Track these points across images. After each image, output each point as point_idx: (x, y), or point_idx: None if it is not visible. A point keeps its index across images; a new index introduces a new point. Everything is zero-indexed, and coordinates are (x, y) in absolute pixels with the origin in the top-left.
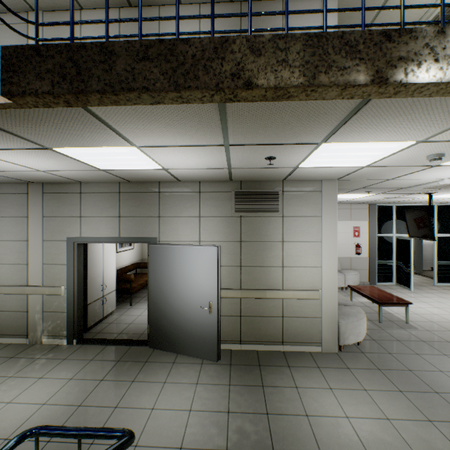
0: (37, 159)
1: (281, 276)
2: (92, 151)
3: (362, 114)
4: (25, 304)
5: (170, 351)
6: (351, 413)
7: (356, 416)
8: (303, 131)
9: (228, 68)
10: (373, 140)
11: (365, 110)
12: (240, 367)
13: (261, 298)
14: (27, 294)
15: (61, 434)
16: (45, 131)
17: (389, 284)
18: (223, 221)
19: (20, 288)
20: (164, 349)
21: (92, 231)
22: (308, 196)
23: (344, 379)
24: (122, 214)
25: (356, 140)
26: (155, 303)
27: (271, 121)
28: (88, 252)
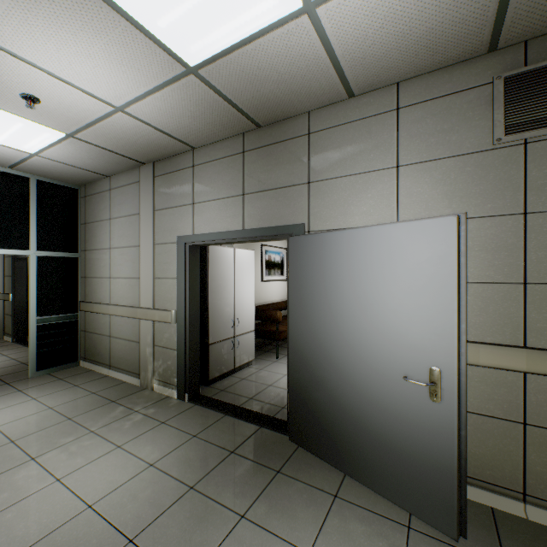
0: (76, 46)
1: None
2: None
3: None
4: (138, 332)
5: (328, 461)
6: None
7: None
8: None
9: None
10: None
11: None
12: None
13: None
14: (138, 318)
15: None
16: None
17: None
18: (465, 167)
19: (132, 310)
20: (316, 454)
21: (206, 225)
22: None
23: None
24: (247, 190)
25: None
26: (300, 354)
27: None
28: (210, 265)
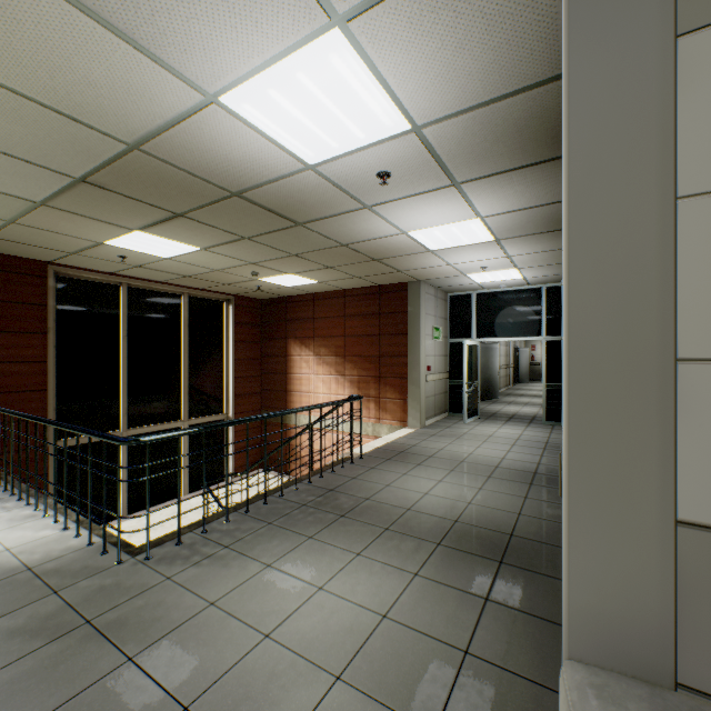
0: None
1: None
2: None
3: None
4: None
5: None
6: None
7: None
8: None
9: None
10: None
11: None
12: None
13: None
14: None
15: None
16: None
17: None
18: None
19: None
20: None
21: None
22: None
23: None
24: None
25: None
26: None
27: None
28: None
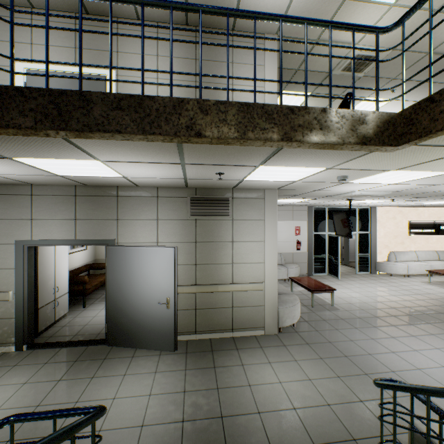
0: None
1: (231, 272)
2: (54, 162)
3: (283, 152)
4: None
5: (129, 346)
6: (283, 379)
7: (287, 381)
8: (243, 158)
9: (184, 121)
10: (295, 166)
11: (285, 150)
12: (195, 354)
13: (214, 292)
14: None
15: (37, 418)
16: (11, 146)
17: (323, 274)
18: (180, 224)
19: None
20: (122, 346)
21: (45, 234)
22: (254, 202)
23: (280, 354)
24: (79, 217)
25: (284, 166)
26: (114, 302)
27: (218, 152)
28: (39, 255)
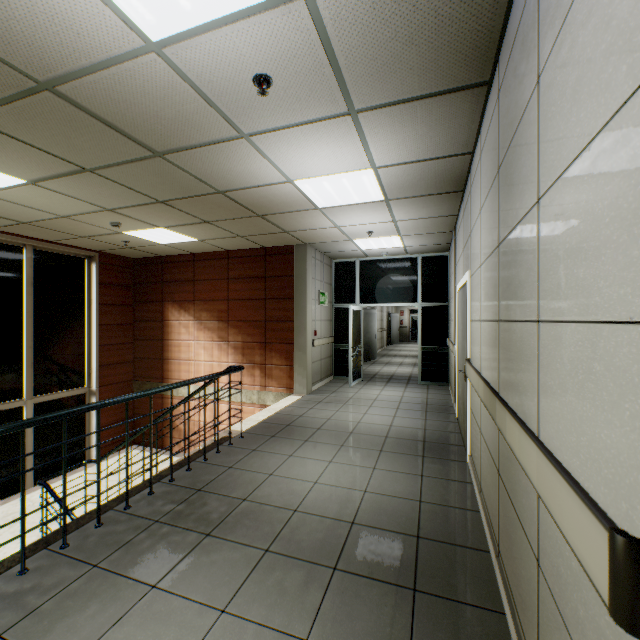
0: None
1: None
2: None
3: None
4: None
5: None
6: None
7: None
8: None
9: None
10: None
11: None
12: None
13: None
14: None
15: None
16: None
17: None
18: None
19: None
20: None
21: None
22: None
23: None
24: None
25: None
26: None
27: None
28: None
